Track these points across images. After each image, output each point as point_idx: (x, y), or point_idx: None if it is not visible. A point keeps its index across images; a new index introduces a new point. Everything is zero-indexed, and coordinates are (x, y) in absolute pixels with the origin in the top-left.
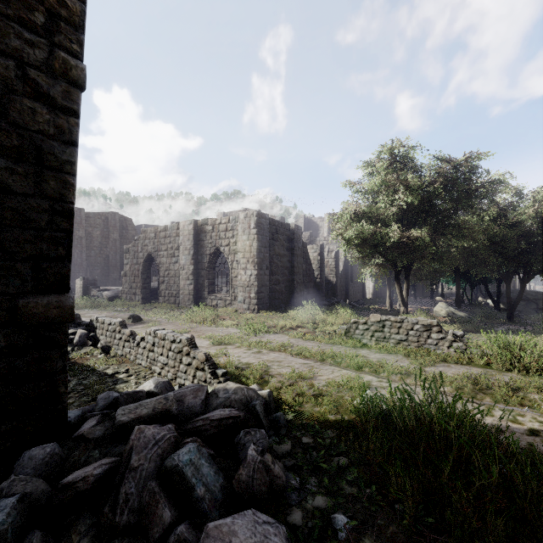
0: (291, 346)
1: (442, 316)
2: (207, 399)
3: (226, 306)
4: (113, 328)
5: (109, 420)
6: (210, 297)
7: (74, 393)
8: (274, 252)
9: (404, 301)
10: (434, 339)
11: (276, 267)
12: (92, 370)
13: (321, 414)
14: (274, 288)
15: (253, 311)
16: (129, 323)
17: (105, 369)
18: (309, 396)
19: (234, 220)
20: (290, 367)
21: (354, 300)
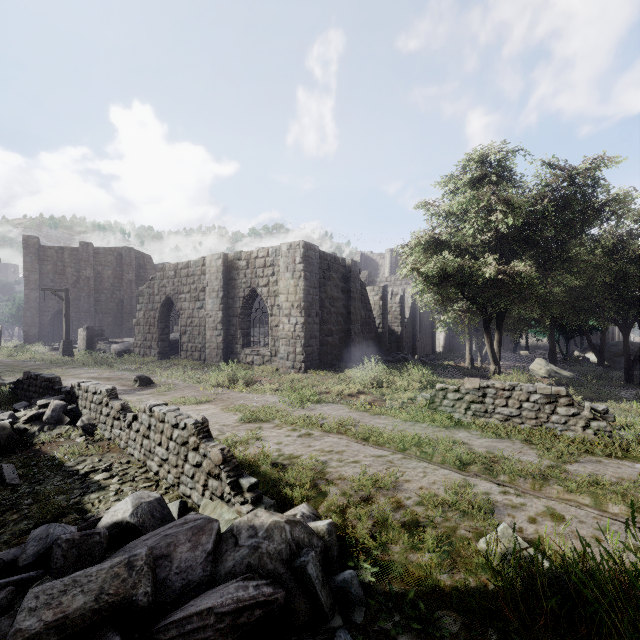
0: (354, 425)
1: (541, 377)
2: (217, 548)
3: (264, 364)
4: (98, 399)
5: (15, 610)
6: (244, 352)
7: (11, 512)
8: (326, 294)
9: (495, 358)
10: (562, 416)
11: (328, 314)
12: (58, 465)
13: (423, 571)
14: (326, 340)
15: (299, 371)
16: (134, 387)
17: (78, 463)
18: (396, 528)
19: (275, 253)
20: (357, 464)
21: (422, 355)
